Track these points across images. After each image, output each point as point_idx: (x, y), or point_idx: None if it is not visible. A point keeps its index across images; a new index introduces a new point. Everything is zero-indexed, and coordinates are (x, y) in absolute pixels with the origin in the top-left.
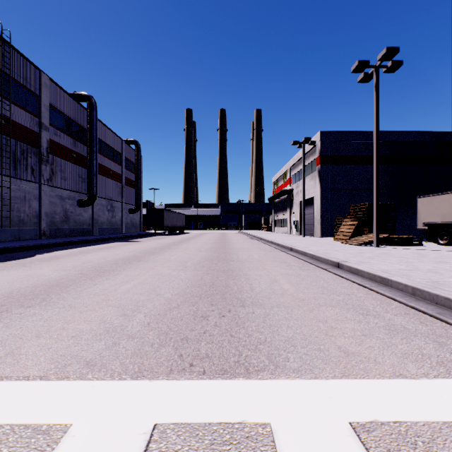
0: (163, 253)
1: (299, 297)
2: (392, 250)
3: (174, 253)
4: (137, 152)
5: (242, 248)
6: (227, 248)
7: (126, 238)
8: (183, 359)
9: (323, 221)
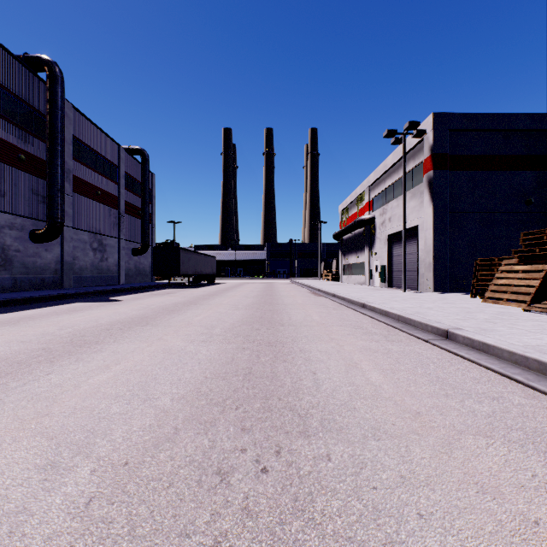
0: (102, 347)
1: None
2: None
3: (131, 347)
4: (144, 166)
5: (311, 325)
6: (275, 322)
7: (111, 293)
8: None
9: (437, 265)
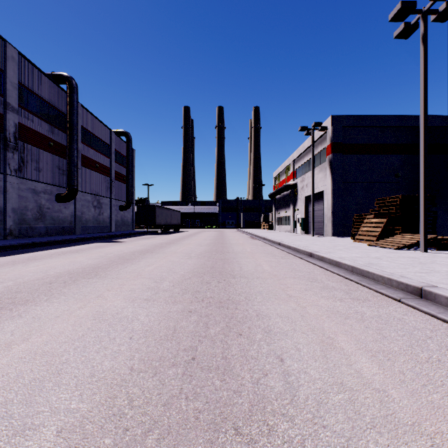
0: (139, 260)
1: None
2: None
3: (153, 260)
4: (128, 145)
5: (244, 253)
6: (225, 252)
7: (111, 237)
8: None
9: (335, 218)
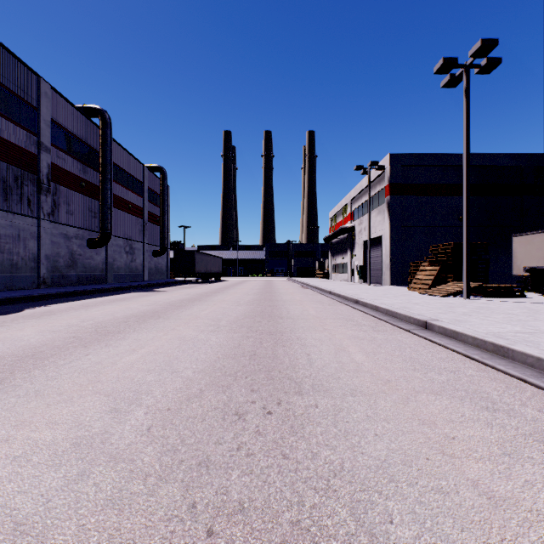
0: (191, 306)
1: (381, 377)
2: (489, 303)
3: (205, 306)
4: (163, 181)
5: (293, 301)
6: (273, 300)
7: (147, 287)
8: (197, 517)
9: (393, 266)
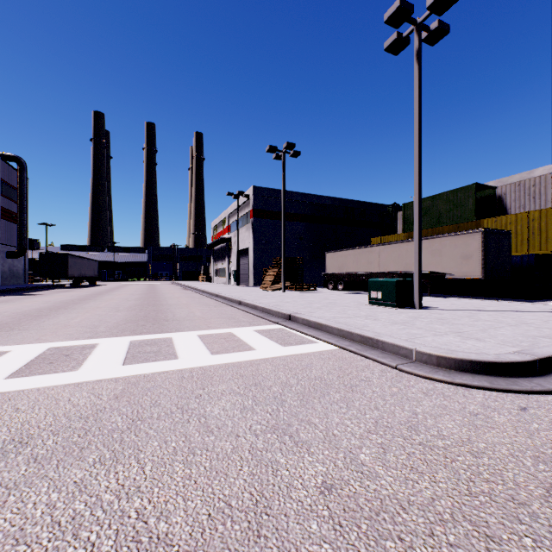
0: (87, 303)
1: (202, 317)
2: (290, 293)
3: (99, 302)
4: (21, 174)
5: (173, 297)
6: (157, 297)
7: (11, 292)
8: (137, 333)
9: (256, 271)
